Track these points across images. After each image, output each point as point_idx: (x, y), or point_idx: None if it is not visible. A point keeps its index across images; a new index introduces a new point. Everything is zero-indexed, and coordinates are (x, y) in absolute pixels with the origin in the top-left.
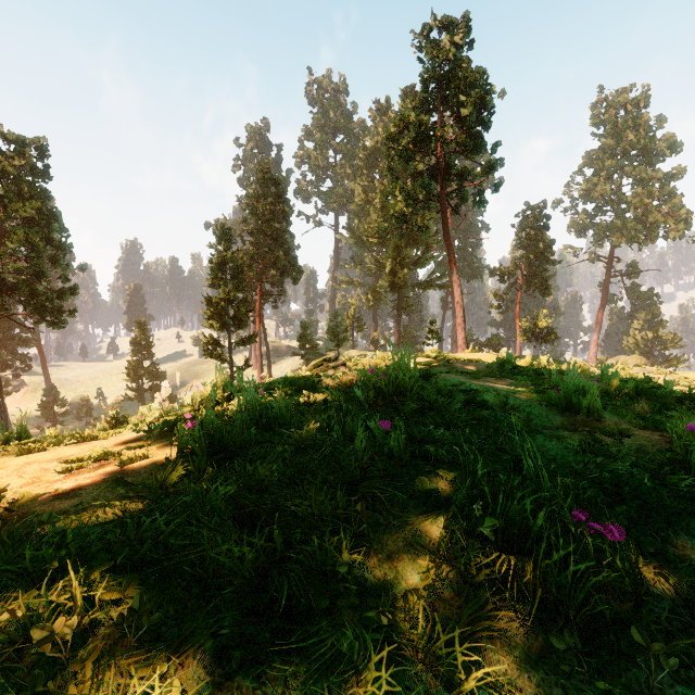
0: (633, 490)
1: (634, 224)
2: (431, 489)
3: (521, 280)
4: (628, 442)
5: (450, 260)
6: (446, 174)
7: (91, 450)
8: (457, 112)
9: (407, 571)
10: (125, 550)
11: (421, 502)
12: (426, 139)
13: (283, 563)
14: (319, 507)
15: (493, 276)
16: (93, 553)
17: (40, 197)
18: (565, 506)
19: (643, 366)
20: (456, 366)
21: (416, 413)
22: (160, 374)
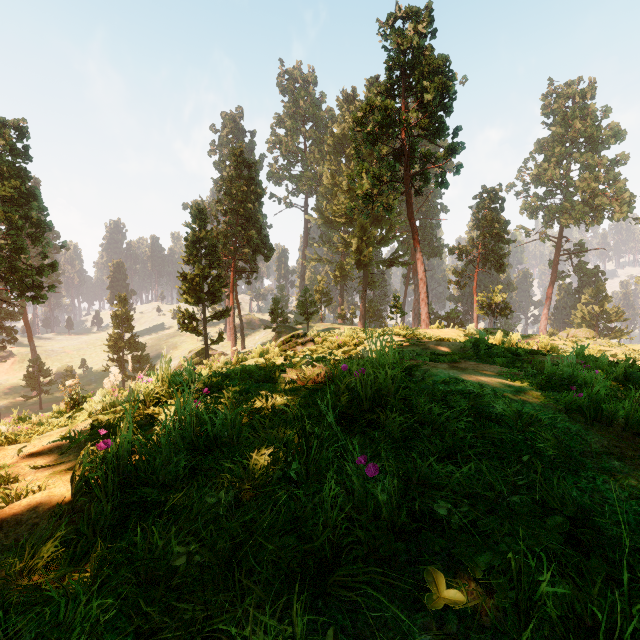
0: None
1: (582, 206)
2: (452, 600)
3: (478, 258)
4: None
5: (414, 238)
6: (410, 156)
7: None
8: (421, 97)
9: None
10: None
11: (434, 619)
12: (391, 123)
13: None
14: None
15: (452, 254)
16: None
17: (20, 176)
18: None
19: (594, 339)
20: (429, 346)
21: (404, 429)
22: (140, 345)
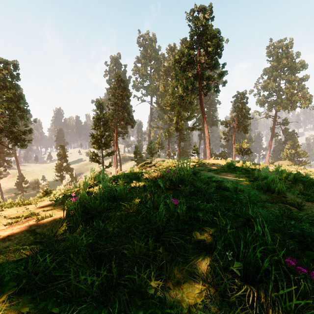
0: (312, 239)
1: (286, 101)
2: (201, 239)
3: (235, 126)
4: (303, 210)
5: (203, 117)
6: (201, 77)
7: (26, 210)
8: (206, 49)
9: (189, 292)
10: (24, 280)
11: (195, 246)
12: (192, 61)
13: (117, 285)
14: (139, 250)
15: (222, 124)
16: (7, 281)
17: (15, 88)
18: (281, 255)
19: (291, 165)
20: (207, 166)
21: (190, 193)
22: (70, 169)
